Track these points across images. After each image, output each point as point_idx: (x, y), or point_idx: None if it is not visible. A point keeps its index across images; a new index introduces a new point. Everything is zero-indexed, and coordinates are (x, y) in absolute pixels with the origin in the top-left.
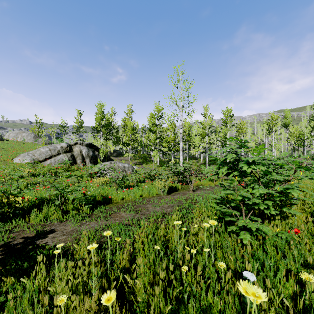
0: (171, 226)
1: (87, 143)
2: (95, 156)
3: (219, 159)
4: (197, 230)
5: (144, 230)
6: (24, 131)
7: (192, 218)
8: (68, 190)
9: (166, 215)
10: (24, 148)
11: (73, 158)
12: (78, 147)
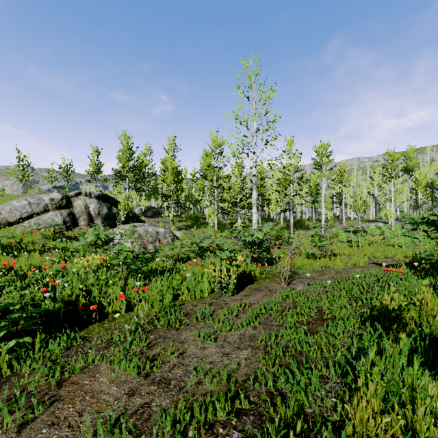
0: None
1: (98, 194)
2: (113, 216)
3: None
4: None
5: None
6: (8, 178)
7: (344, 434)
8: None
9: (238, 393)
10: None
11: (72, 218)
12: (82, 200)
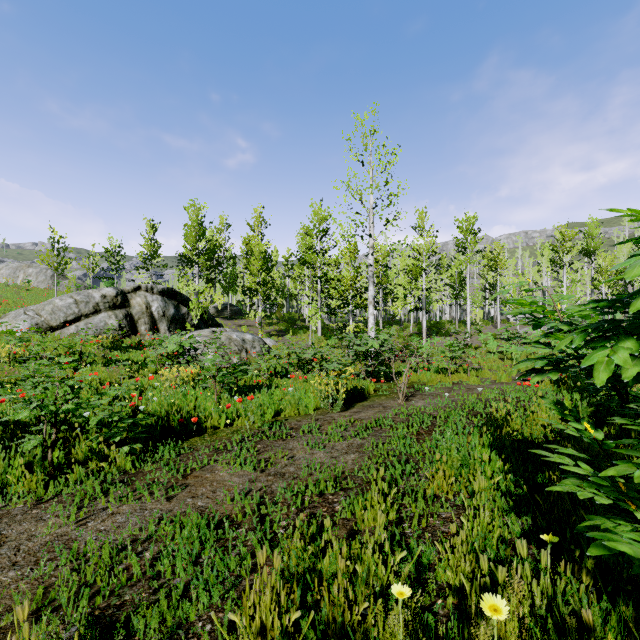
0: (364, 532)
1: (162, 288)
2: (182, 317)
3: (553, 311)
4: (478, 590)
5: (271, 584)
6: (32, 264)
7: (424, 495)
8: (68, 406)
9: (345, 479)
10: (26, 299)
11: (130, 321)
12: (142, 297)
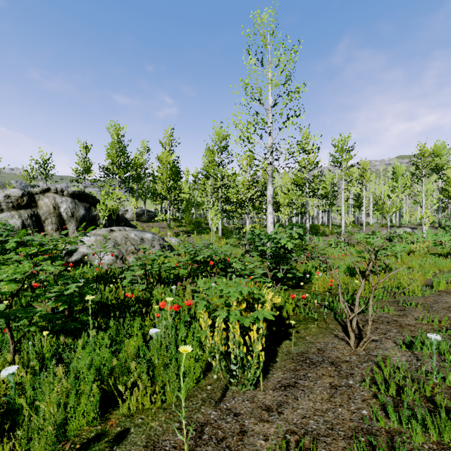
0: None
1: (73, 191)
2: (92, 218)
3: None
4: None
5: None
6: None
7: None
8: None
9: None
10: None
11: (35, 220)
12: (51, 198)
